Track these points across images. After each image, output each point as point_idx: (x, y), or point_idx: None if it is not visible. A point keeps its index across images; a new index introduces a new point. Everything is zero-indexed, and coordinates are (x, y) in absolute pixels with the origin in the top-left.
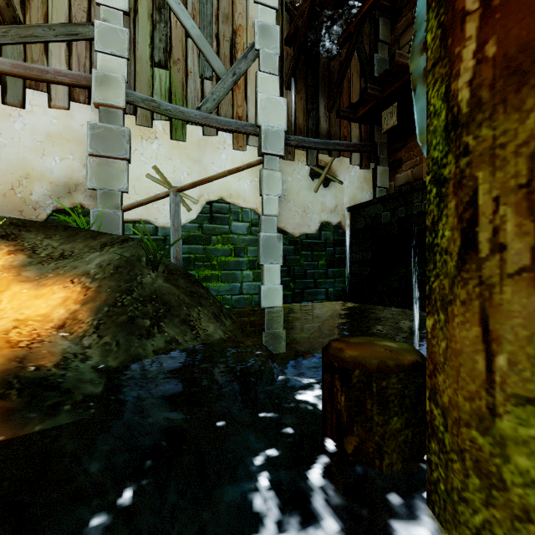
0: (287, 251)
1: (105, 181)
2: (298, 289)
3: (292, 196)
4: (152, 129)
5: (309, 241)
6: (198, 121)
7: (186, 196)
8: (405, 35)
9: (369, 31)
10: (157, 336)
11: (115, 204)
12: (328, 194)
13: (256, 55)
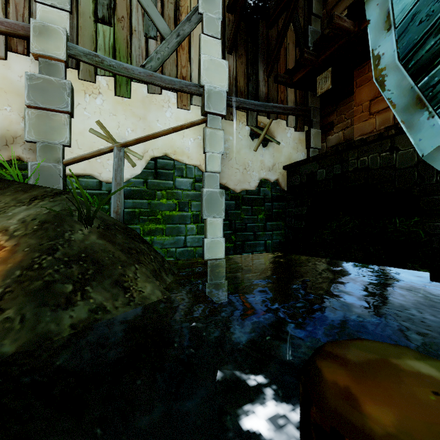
0: (228, 205)
1: (45, 134)
2: (239, 241)
3: (233, 154)
4: (96, 84)
5: (249, 196)
6: (142, 78)
7: (131, 151)
8: (337, 8)
9: (303, 5)
10: (79, 304)
11: (56, 157)
12: (266, 153)
13: (199, 19)
